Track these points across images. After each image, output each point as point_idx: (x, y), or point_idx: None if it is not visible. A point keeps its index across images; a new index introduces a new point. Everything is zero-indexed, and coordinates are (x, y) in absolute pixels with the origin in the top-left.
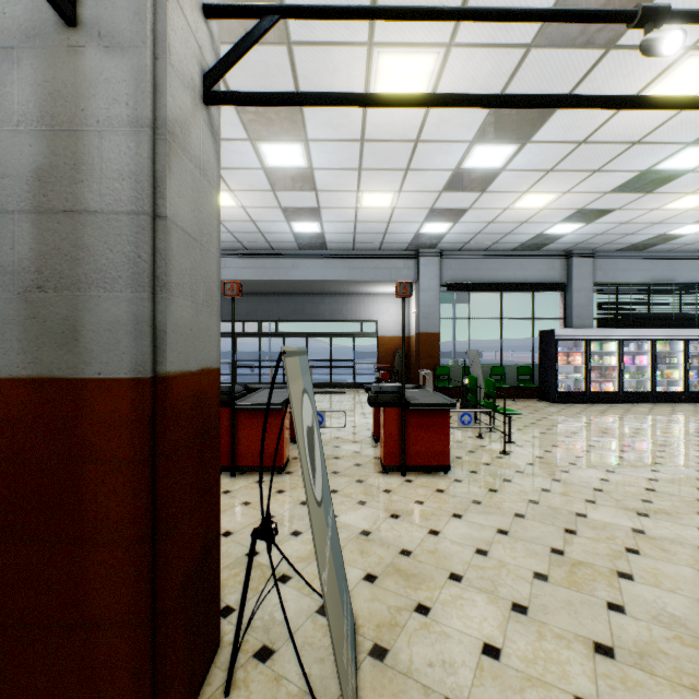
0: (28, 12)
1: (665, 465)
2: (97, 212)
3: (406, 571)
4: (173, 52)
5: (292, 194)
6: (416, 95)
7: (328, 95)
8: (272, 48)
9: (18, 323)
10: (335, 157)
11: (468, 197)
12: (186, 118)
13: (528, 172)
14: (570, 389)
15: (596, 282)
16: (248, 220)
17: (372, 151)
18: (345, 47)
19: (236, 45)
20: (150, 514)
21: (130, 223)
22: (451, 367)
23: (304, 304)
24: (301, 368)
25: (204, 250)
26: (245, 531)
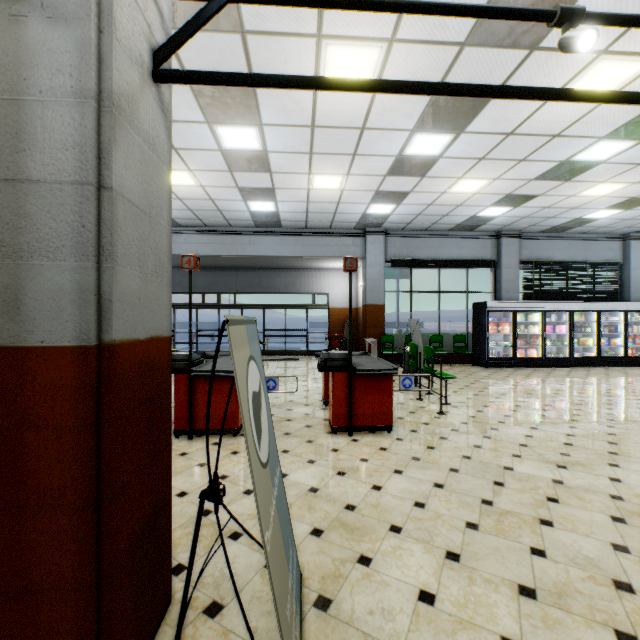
0: None
1: (581, 422)
2: (40, 181)
3: (351, 525)
4: (119, 27)
5: (248, 175)
6: (357, 80)
7: (274, 77)
8: (227, 36)
9: None
10: (288, 141)
11: (409, 181)
12: (133, 93)
13: (462, 159)
14: (500, 355)
15: (522, 260)
16: (207, 198)
17: (322, 136)
18: (296, 38)
19: (185, 25)
20: (94, 480)
21: (74, 193)
22: (395, 336)
23: (260, 277)
24: (249, 336)
25: (154, 222)
26: (199, 491)
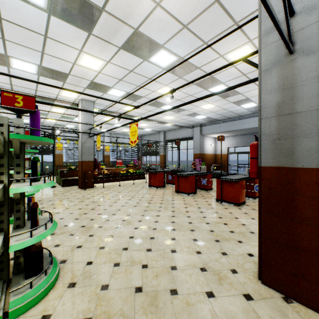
0: (274, 56)
1: None
2: (301, 112)
3: None
4: None
5: None
6: None
7: None
8: None
9: (270, 150)
10: None
11: None
12: None
13: None
14: None
15: None
16: None
17: None
18: None
19: None
20: None
21: (317, 113)
22: None
23: None
24: None
25: None
26: None
